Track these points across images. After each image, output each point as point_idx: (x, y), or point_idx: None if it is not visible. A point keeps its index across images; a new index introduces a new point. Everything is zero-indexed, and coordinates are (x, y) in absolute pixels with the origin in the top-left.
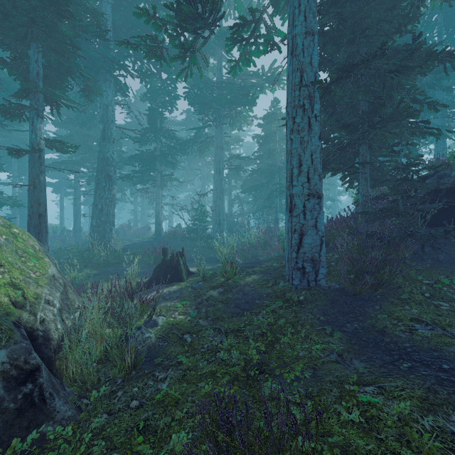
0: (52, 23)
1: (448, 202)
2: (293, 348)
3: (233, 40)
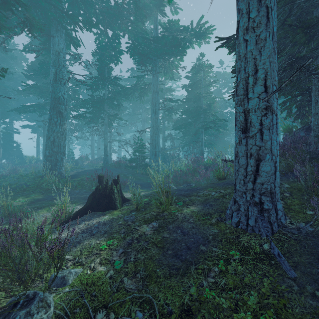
0: None
1: None
2: None
3: None
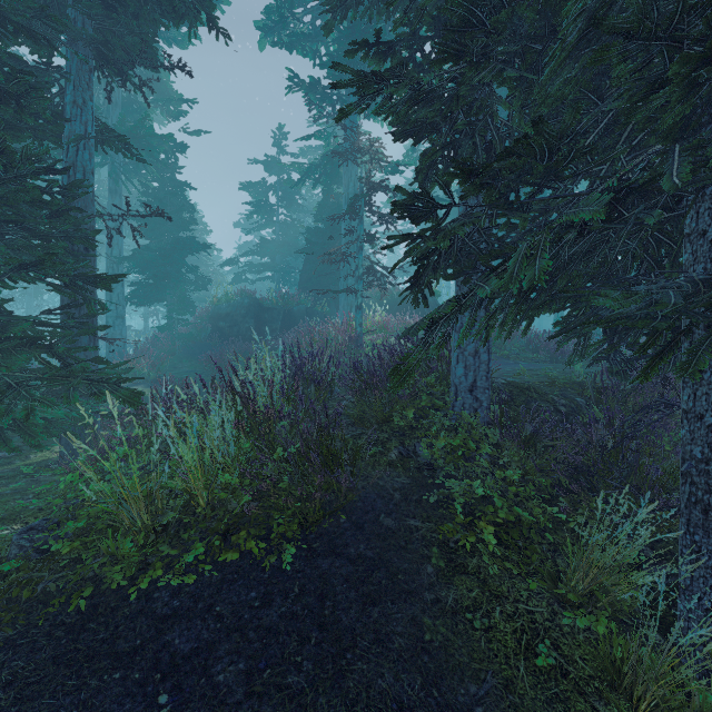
0: None
1: (212, 324)
2: None
3: None
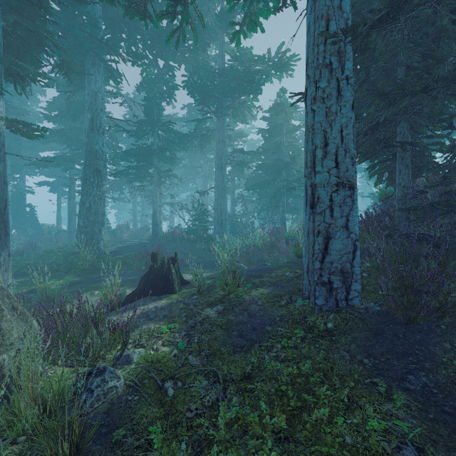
0: None
1: None
2: (333, 422)
3: None
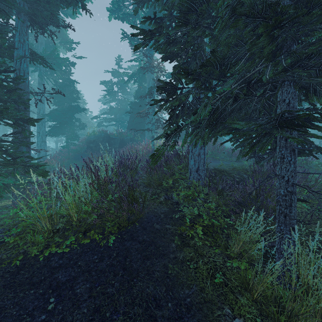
0: None
1: (87, 145)
2: None
3: None
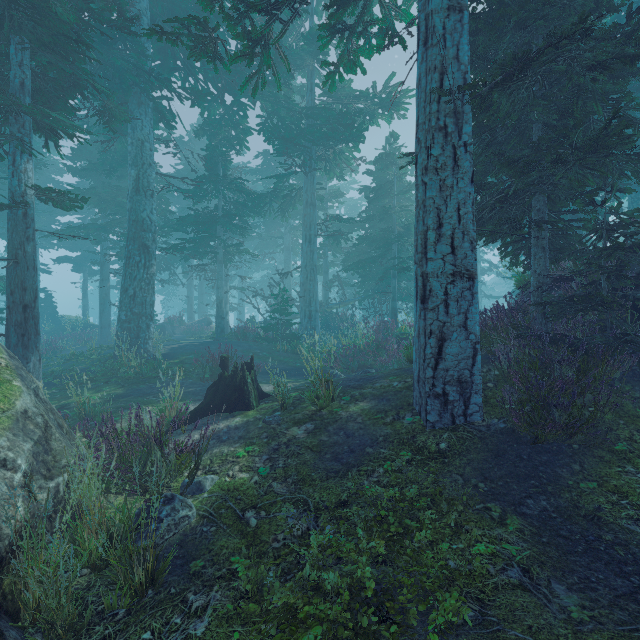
0: (41, 1)
1: None
2: (437, 548)
3: (330, 28)
